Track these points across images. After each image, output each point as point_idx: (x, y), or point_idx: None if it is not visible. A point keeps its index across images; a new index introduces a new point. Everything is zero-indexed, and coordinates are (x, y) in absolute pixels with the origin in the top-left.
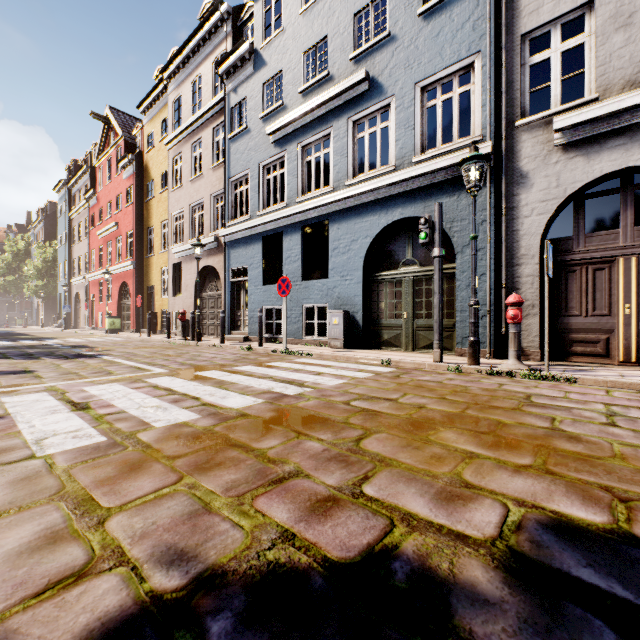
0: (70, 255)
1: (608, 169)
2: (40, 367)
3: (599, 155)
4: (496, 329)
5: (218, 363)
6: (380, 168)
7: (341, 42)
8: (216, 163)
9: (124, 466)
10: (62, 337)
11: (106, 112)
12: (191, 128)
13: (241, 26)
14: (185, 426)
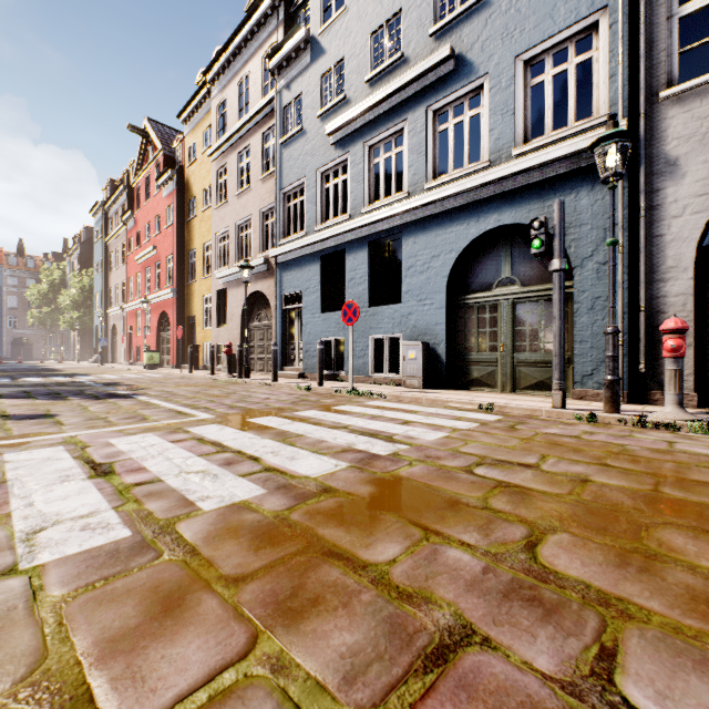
0: (107, 283)
1: None
2: (64, 410)
3: None
4: (630, 365)
5: (274, 406)
6: (468, 166)
7: (418, 16)
8: (266, 173)
9: (154, 600)
10: (97, 373)
11: (144, 124)
12: (237, 135)
13: (294, 13)
14: (246, 510)
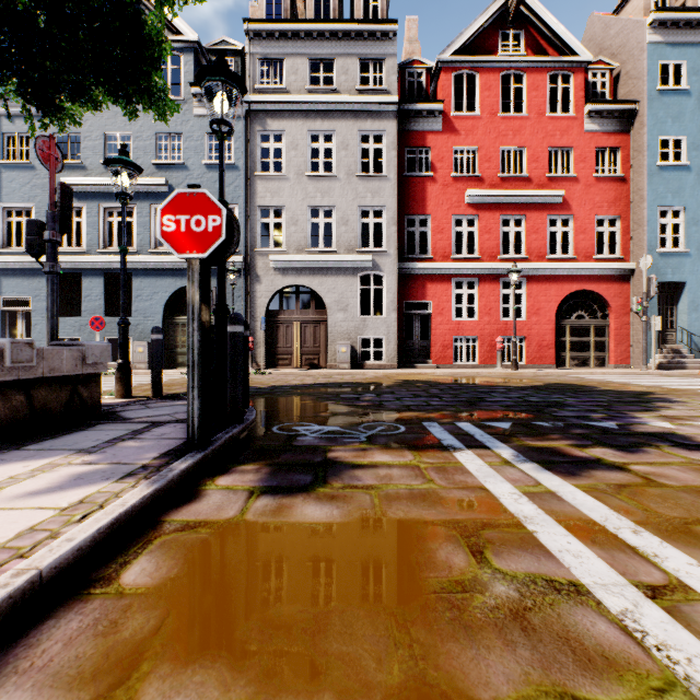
0: None
1: (290, 283)
2: None
3: (287, 276)
4: None
5: None
6: None
7: (145, 146)
8: None
9: None
10: None
11: None
12: None
13: None
14: None
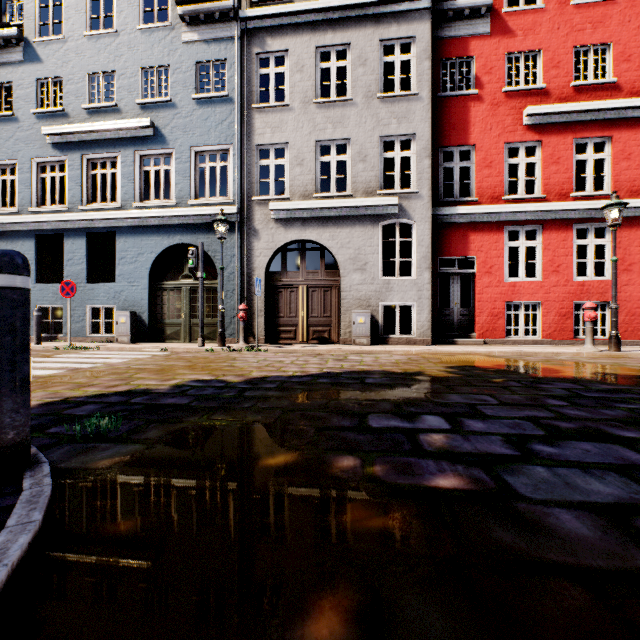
0: None
1: (294, 238)
2: None
3: (291, 229)
4: None
5: None
6: (164, 200)
7: (129, 84)
8: None
9: None
10: None
11: None
12: None
13: None
14: None
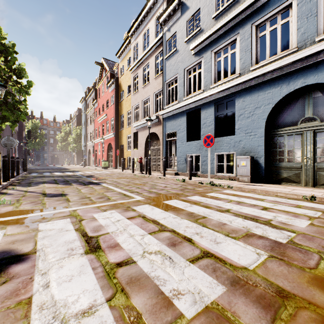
0: (86, 132)
1: None
2: (70, 191)
3: None
4: None
5: (172, 192)
6: (280, 53)
7: None
8: (157, 75)
9: None
10: (83, 170)
11: (101, 61)
12: (143, 59)
13: None
14: (227, 323)
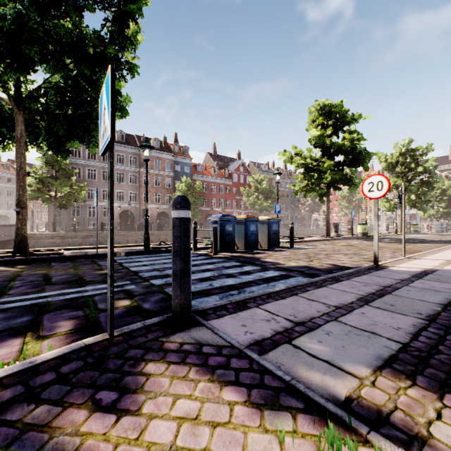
0: None
1: None
2: None
3: None
4: None
5: None
6: None
7: None
8: None
9: None
10: None
11: None
12: None
13: None
14: None
